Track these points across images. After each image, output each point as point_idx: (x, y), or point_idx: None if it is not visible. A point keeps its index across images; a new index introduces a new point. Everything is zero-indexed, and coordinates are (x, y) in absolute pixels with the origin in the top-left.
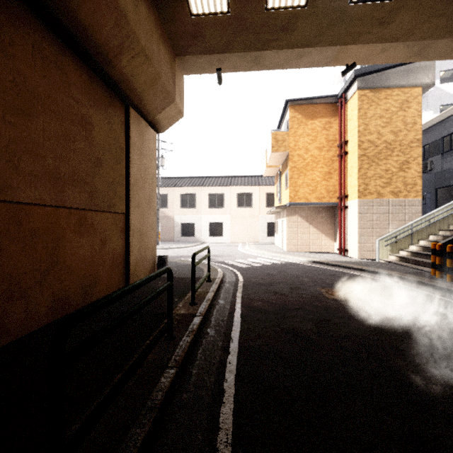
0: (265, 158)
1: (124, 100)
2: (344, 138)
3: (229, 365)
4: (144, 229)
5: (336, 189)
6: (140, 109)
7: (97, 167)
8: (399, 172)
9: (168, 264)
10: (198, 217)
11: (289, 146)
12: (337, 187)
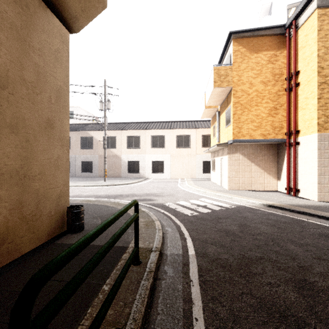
0: (204, 100)
1: None
2: (294, 68)
3: None
4: (35, 169)
5: (282, 125)
6: None
7: None
8: None
9: (97, 210)
10: (142, 156)
11: (232, 80)
12: (283, 123)
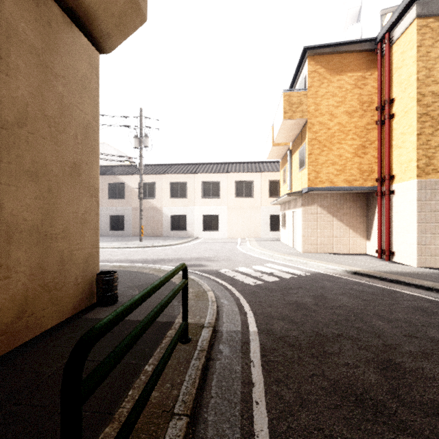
0: (271, 135)
1: None
2: (388, 95)
3: None
4: (59, 225)
5: (373, 168)
6: None
7: None
8: None
9: (132, 278)
10: (190, 209)
11: (307, 110)
12: (374, 166)
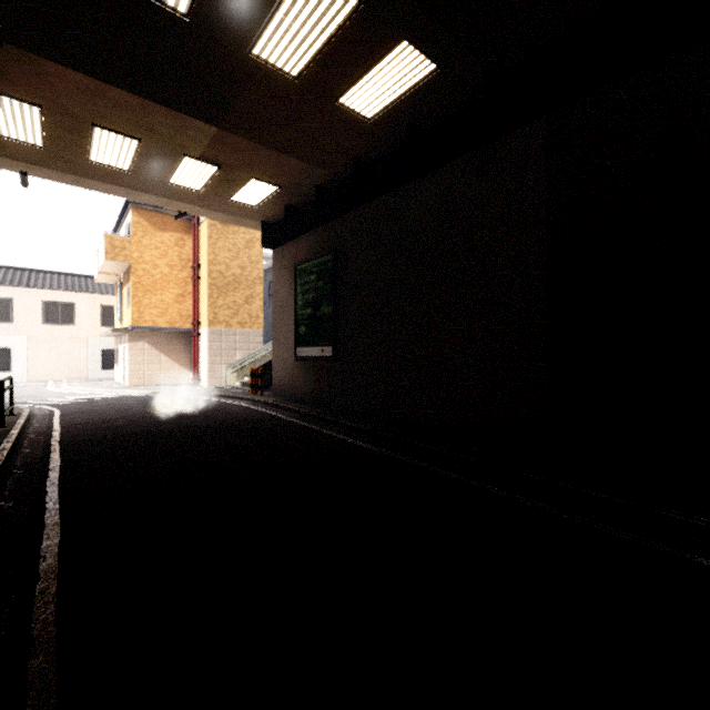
0: (98, 260)
1: None
2: (197, 261)
3: (54, 441)
4: None
5: (191, 314)
6: None
7: None
8: (245, 305)
9: None
10: None
11: (131, 256)
12: (191, 312)
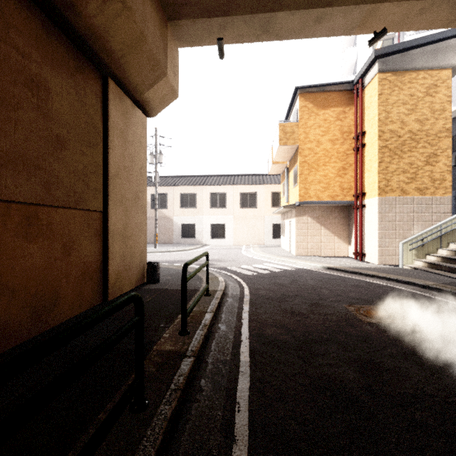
0: (271, 154)
1: (100, 68)
2: (361, 129)
3: None
4: (130, 231)
5: (351, 186)
6: (122, 82)
7: (57, 148)
8: (425, 166)
9: (162, 271)
10: (199, 218)
11: (298, 138)
12: (352, 184)
